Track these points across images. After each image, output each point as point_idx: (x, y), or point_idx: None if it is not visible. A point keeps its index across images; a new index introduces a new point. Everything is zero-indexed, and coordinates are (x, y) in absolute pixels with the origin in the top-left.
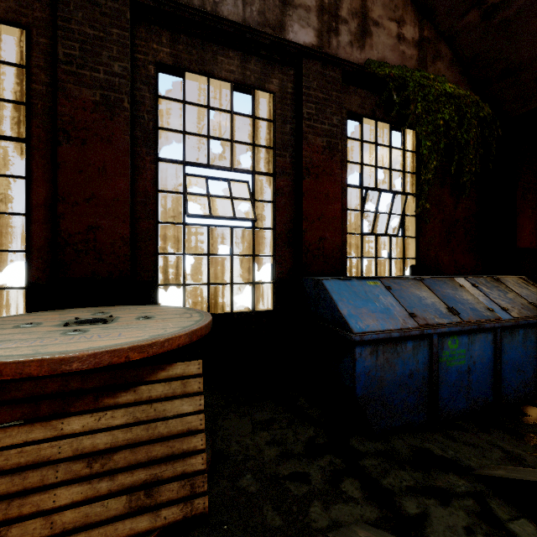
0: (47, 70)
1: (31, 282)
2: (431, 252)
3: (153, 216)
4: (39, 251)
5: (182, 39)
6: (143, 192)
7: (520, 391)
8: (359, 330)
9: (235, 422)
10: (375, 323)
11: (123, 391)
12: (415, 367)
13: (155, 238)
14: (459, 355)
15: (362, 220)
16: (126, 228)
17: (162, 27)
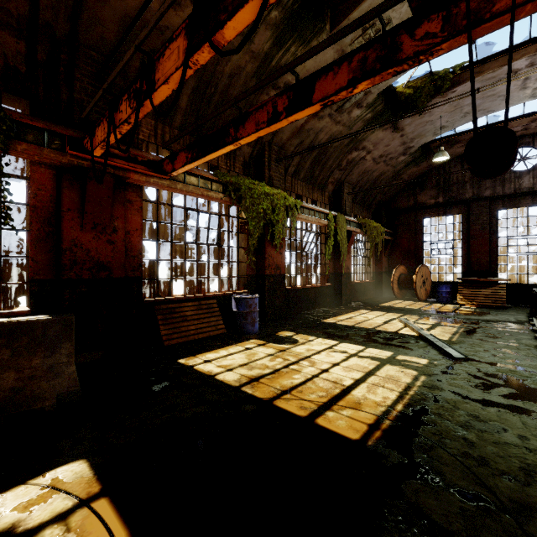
0: (466, 222)
1: (462, 272)
2: None
3: (495, 254)
4: (464, 265)
5: (506, 200)
6: (492, 248)
7: None
8: None
9: (520, 307)
10: None
11: (490, 287)
12: None
13: (496, 260)
14: None
15: None
16: (487, 258)
17: (499, 200)
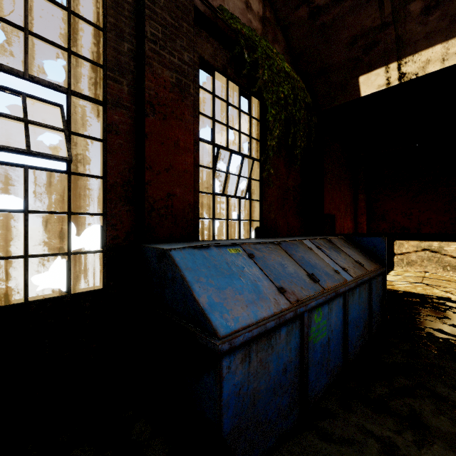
0: None
1: None
2: (271, 215)
3: None
4: None
5: None
6: None
7: (357, 345)
8: (227, 329)
9: None
10: (245, 311)
11: None
12: (288, 358)
13: None
14: (322, 327)
15: (214, 179)
16: None
17: None
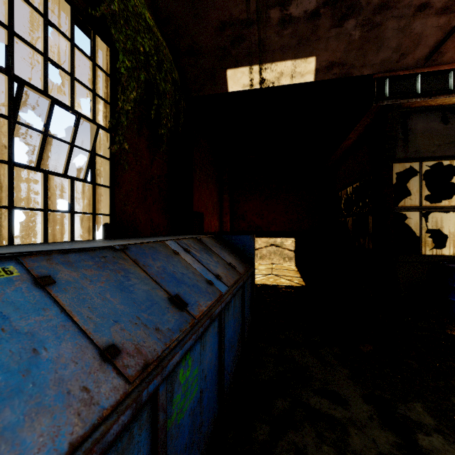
0: None
1: None
2: (129, 208)
3: None
4: None
5: None
6: None
7: (232, 370)
8: None
9: None
10: None
11: None
12: None
13: None
14: (192, 383)
15: (11, 136)
16: None
17: None
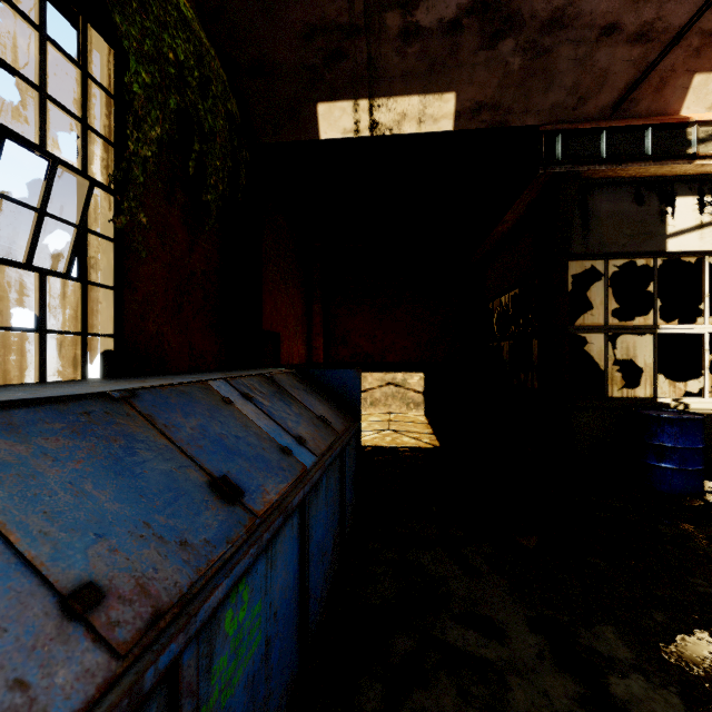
0: None
1: None
2: (150, 324)
3: None
4: None
5: None
6: None
7: (324, 593)
8: None
9: None
10: None
11: None
12: None
13: None
14: (250, 631)
15: None
16: None
17: None
